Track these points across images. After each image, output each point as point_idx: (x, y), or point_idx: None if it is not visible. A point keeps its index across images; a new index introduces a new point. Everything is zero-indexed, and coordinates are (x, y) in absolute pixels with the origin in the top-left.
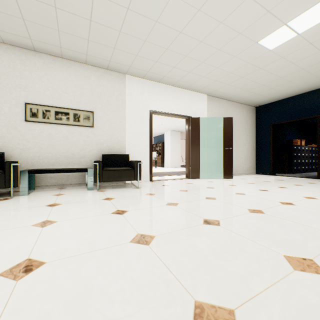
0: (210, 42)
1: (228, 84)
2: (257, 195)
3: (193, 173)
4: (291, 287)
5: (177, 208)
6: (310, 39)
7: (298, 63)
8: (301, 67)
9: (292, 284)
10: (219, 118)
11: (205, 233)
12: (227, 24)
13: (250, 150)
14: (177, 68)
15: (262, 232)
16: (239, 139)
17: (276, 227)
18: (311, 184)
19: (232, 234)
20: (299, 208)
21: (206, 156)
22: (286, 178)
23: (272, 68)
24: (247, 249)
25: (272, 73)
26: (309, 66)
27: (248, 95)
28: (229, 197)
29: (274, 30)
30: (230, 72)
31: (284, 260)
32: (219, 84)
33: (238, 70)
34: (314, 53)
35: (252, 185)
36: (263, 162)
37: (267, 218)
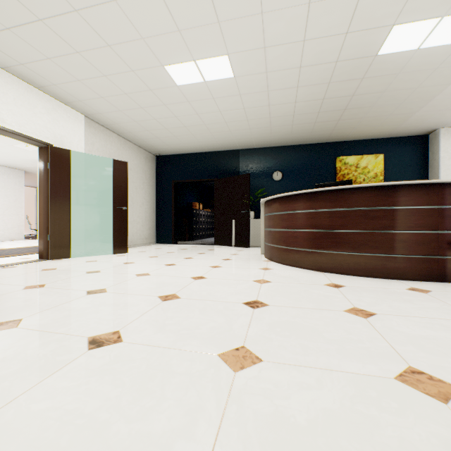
0: (94, 23)
1: (122, 111)
2: (165, 272)
3: (57, 249)
4: (242, 405)
5: (20, 333)
6: (214, 93)
7: (202, 116)
8: (204, 121)
9: (241, 397)
10: (107, 160)
11: (97, 370)
12: (125, 10)
13: (150, 212)
14: (18, 36)
15: (186, 329)
16: (135, 196)
17: (199, 314)
18: (212, 251)
19: (147, 349)
20: (211, 281)
21: (84, 219)
22: (189, 246)
23: (177, 111)
24: (175, 368)
25: (177, 117)
26: (210, 124)
27: (148, 136)
28: (128, 283)
29: (183, 60)
30: (125, 92)
31: (222, 362)
32: (107, 105)
33: (138, 95)
34: (216, 111)
35: (156, 260)
36: (165, 228)
37: (186, 303)
